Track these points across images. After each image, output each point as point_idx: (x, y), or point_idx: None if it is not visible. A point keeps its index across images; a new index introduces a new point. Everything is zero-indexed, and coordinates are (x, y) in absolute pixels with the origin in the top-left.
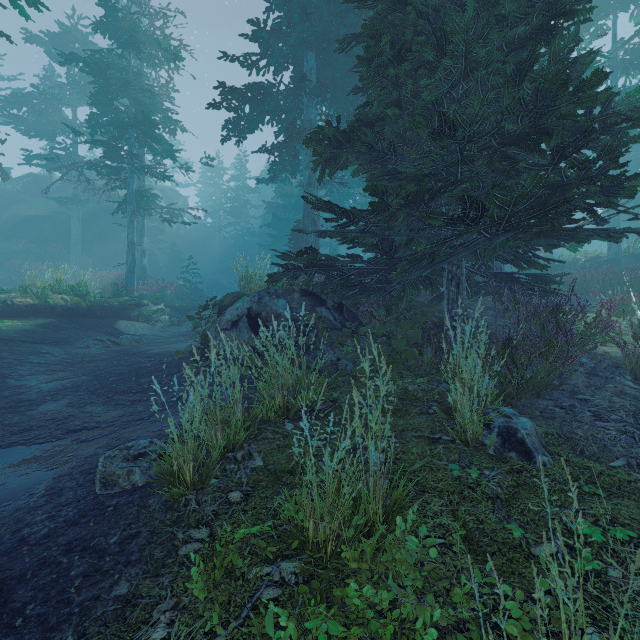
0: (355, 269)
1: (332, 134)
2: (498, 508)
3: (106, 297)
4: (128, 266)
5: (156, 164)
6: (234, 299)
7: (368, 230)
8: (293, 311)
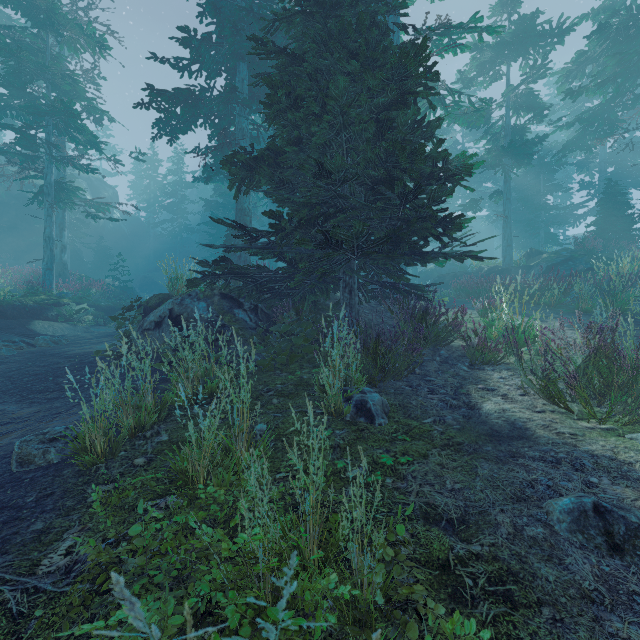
0: (266, 277)
1: (245, 159)
2: (336, 453)
3: (18, 295)
4: (45, 262)
5: (78, 156)
6: (159, 300)
7: (271, 245)
8: (212, 313)
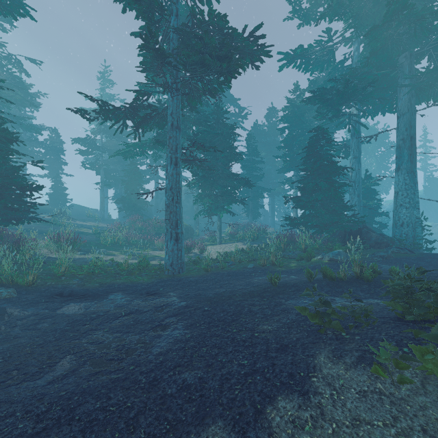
0: None
1: None
2: None
3: None
4: None
5: None
6: None
7: None
8: None
